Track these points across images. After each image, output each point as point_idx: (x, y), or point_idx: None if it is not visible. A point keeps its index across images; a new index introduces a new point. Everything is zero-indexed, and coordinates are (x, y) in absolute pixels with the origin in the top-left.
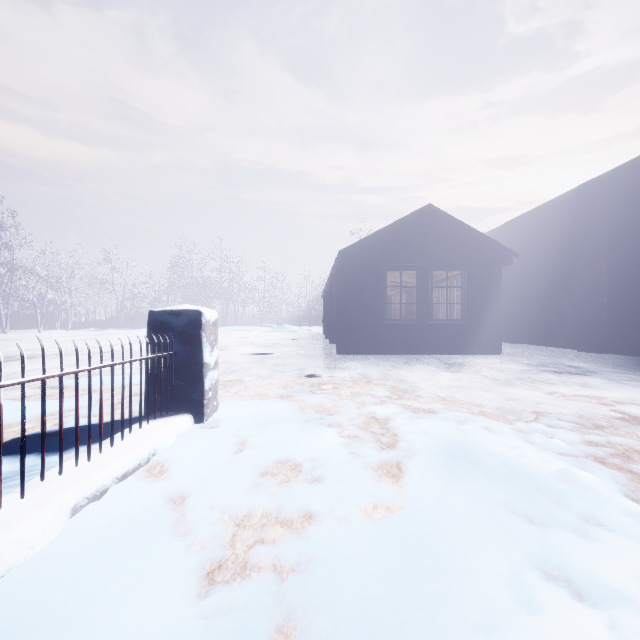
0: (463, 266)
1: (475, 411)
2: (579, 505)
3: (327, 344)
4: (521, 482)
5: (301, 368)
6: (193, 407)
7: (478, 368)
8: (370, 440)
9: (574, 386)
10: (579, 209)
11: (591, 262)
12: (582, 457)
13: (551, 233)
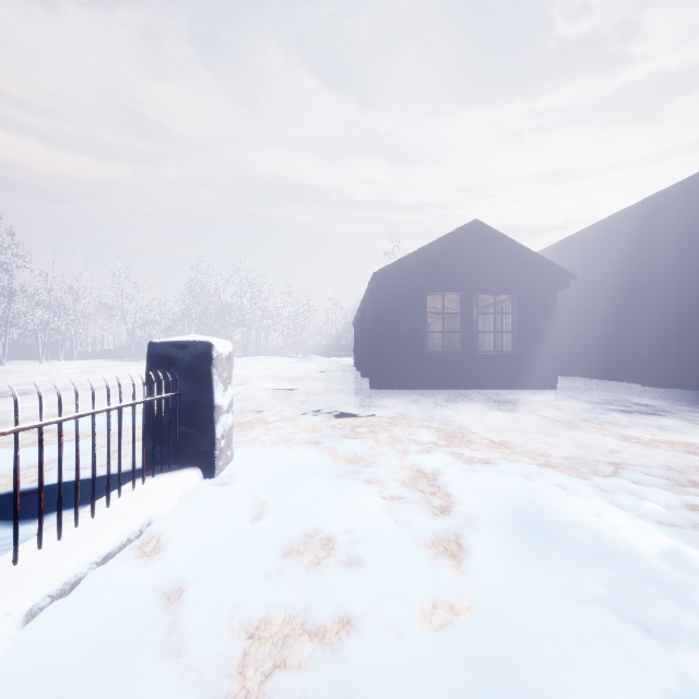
0: (513, 290)
1: (540, 462)
2: None
3: (359, 377)
4: (622, 568)
5: (331, 406)
6: (202, 459)
7: (533, 406)
8: (419, 503)
9: (650, 429)
10: (644, 226)
11: (658, 285)
12: (688, 528)
13: (611, 253)
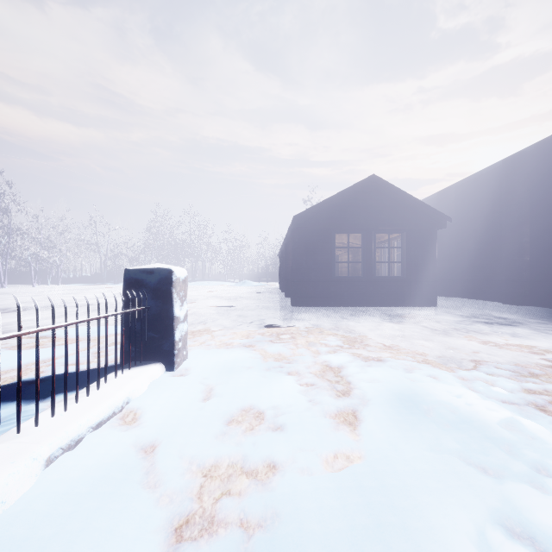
0: (403, 229)
1: (419, 359)
2: (530, 455)
3: (283, 297)
4: (471, 431)
5: (261, 319)
6: (164, 357)
7: (417, 319)
8: (326, 388)
9: (505, 336)
10: (504, 179)
11: (515, 226)
12: (524, 405)
13: (479, 200)
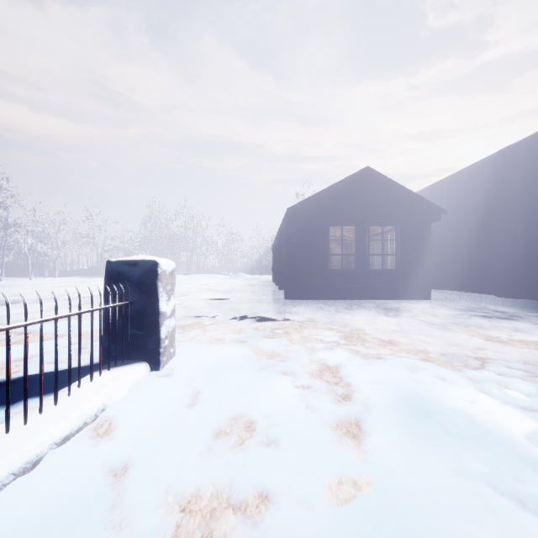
0: (397, 222)
1: (422, 357)
2: None
3: (276, 290)
4: (497, 448)
5: (254, 312)
6: (149, 355)
7: (413, 313)
8: (325, 391)
9: (507, 331)
10: (498, 172)
11: (510, 218)
12: None
13: (472, 193)
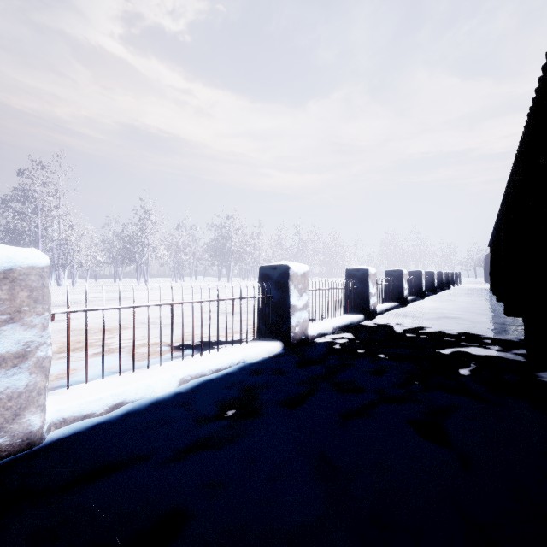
0: None
1: None
2: None
3: (483, 282)
4: None
5: (473, 284)
6: (459, 283)
7: None
8: (482, 285)
9: None
10: None
11: None
12: None
13: None
